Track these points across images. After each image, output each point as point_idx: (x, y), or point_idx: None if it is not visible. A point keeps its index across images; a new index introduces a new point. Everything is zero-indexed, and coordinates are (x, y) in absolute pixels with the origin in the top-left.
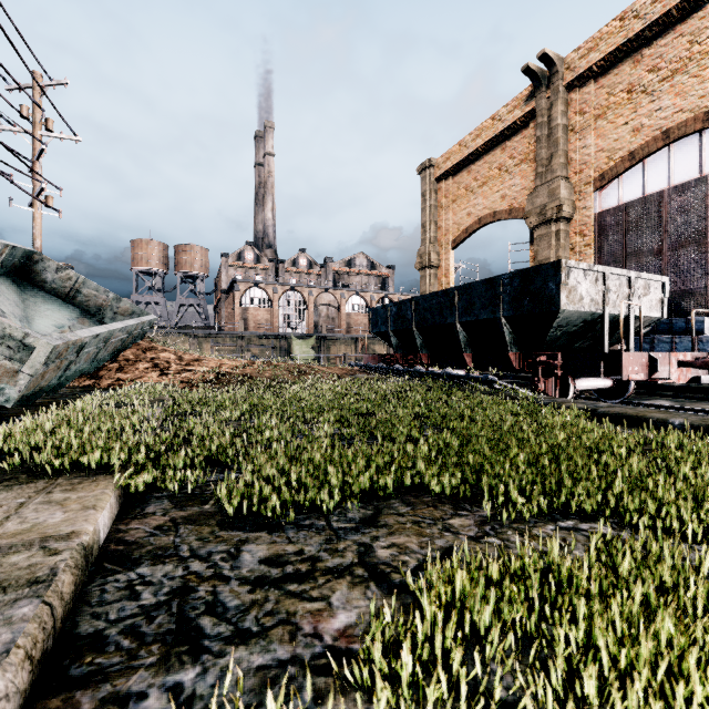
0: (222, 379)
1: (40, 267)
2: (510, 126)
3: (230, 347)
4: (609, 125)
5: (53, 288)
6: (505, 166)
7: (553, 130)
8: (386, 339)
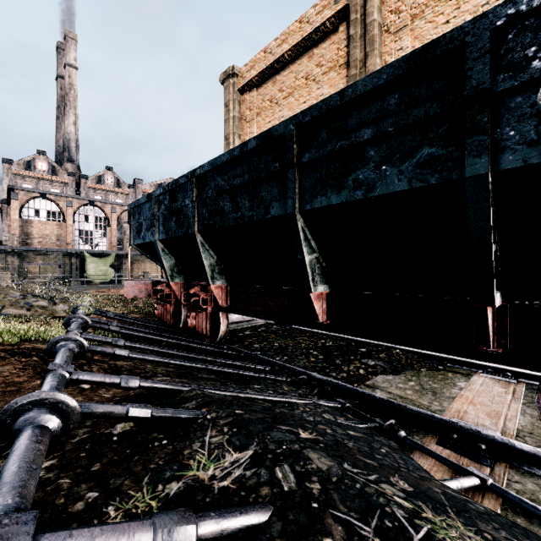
0: None
1: None
2: (319, 29)
3: None
4: (428, 25)
5: None
6: (313, 75)
7: (368, 26)
8: (156, 256)
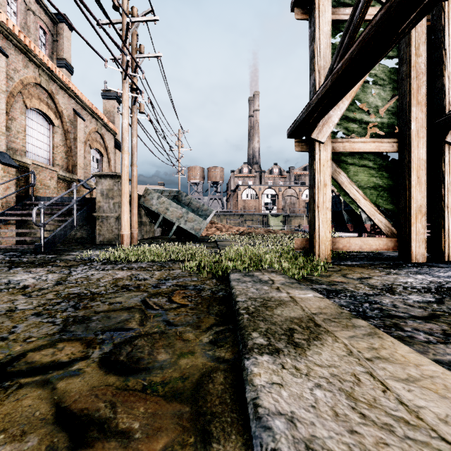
0: (241, 233)
1: (181, 195)
2: None
3: (236, 221)
4: None
5: (184, 202)
6: None
7: None
8: None
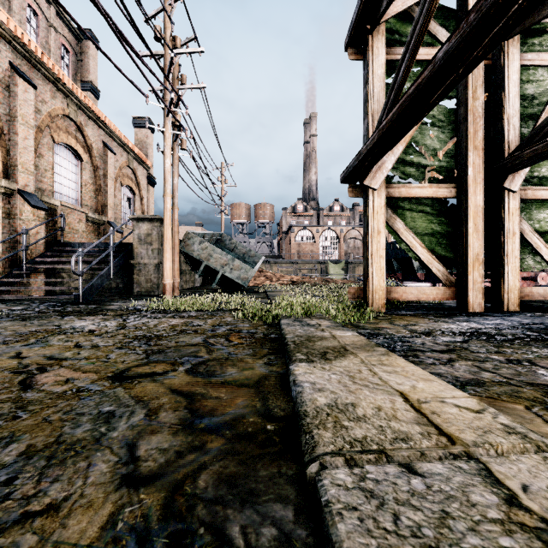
0: (294, 283)
1: (224, 239)
2: None
3: (289, 269)
4: None
5: (228, 247)
6: None
7: None
8: None
